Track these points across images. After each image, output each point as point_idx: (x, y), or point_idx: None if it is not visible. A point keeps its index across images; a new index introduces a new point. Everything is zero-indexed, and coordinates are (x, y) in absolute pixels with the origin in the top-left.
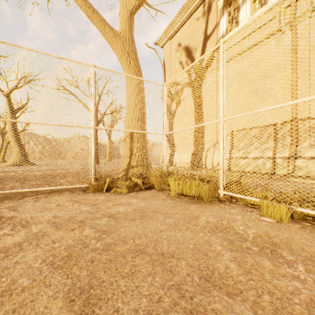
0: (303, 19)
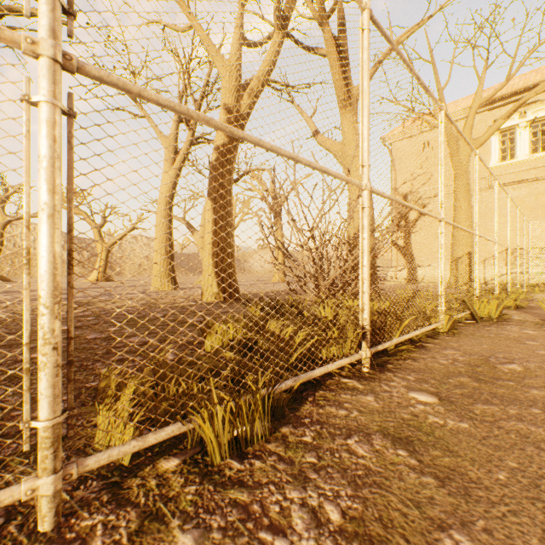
0: None
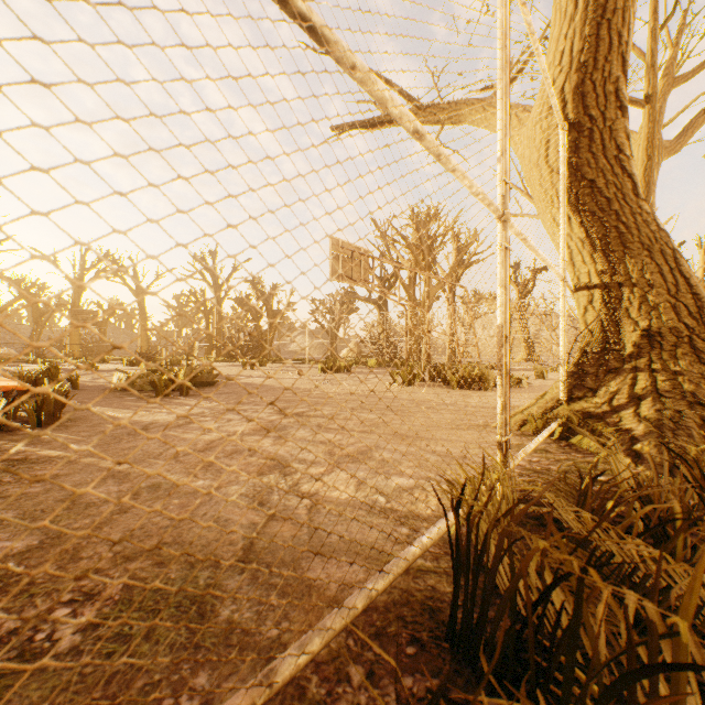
0: None
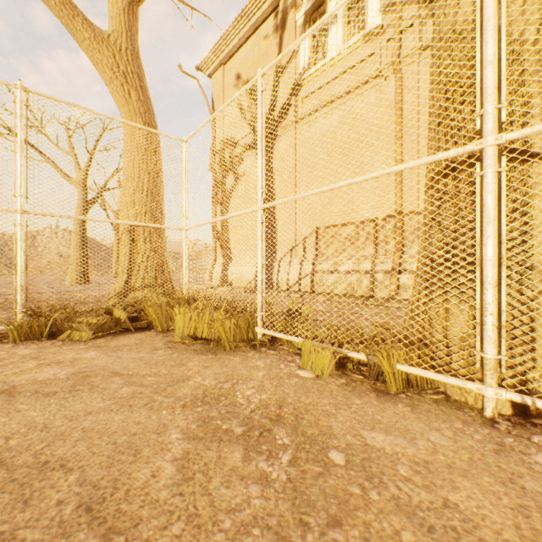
0: (411, 62)
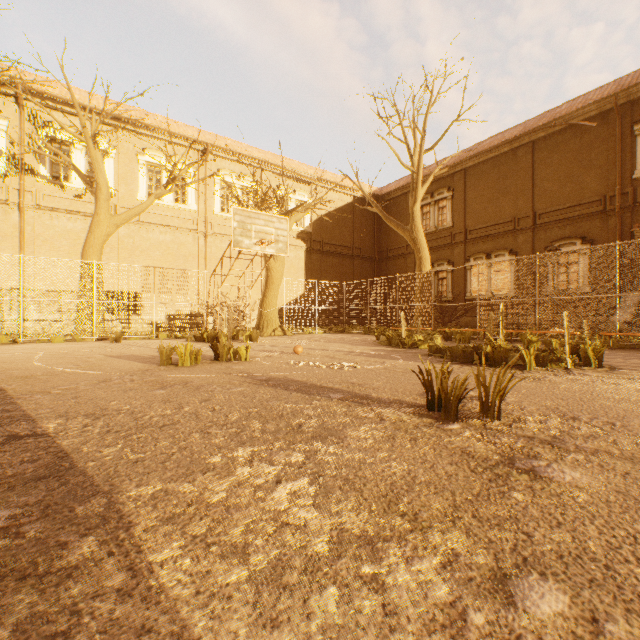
0: (31, 211)
